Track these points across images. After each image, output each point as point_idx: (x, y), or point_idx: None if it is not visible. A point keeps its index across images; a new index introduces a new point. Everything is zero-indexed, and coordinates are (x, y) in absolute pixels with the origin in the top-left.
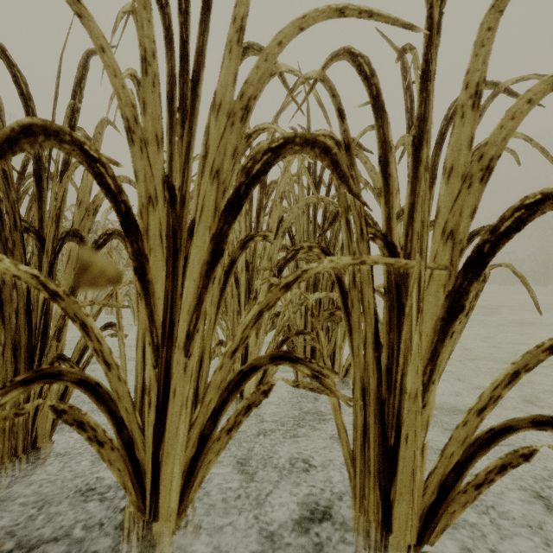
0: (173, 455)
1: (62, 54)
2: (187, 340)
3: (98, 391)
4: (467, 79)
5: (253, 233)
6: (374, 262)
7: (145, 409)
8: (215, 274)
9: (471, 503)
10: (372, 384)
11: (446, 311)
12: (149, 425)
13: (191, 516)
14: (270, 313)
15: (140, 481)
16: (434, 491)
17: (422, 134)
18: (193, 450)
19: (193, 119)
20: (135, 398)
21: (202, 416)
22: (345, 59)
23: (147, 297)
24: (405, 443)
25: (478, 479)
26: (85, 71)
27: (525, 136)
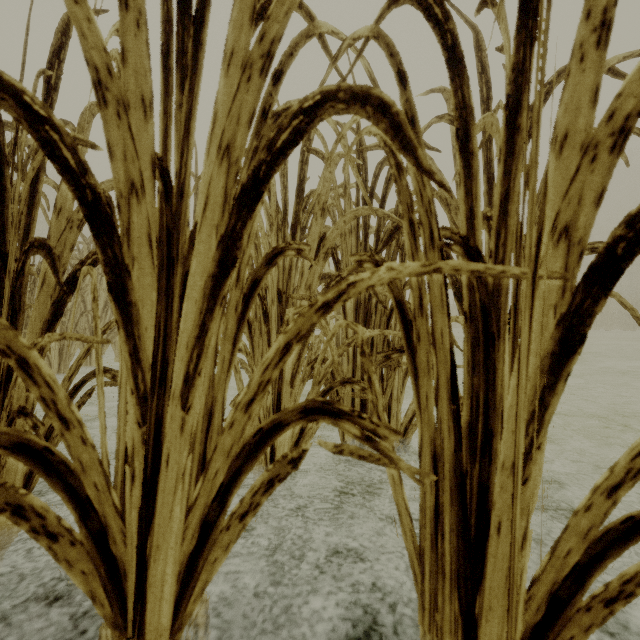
0: (164, 550)
1: (30, 8)
2: (184, 387)
3: (47, 460)
4: (587, 5)
5: (283, 246)
6: (454, 269)
7: (126, 484)
8: (224, 292)
9: (598, 626)
10: (448, 448)
11: (558, 343)
12: (131, 507)
13: (196, 629)
14: (309, 357)
15: (117, 587)
16: (540, 606)
17: (519, 91)
18: (192, 544)
19: (196, 76)
20: (115, 468)
21: (205, 495)
22: (407, 2)
23: (128, 325)
24: (497, 535)
25: (609, 591)
26: (65, 38)
27: (636, 129)
